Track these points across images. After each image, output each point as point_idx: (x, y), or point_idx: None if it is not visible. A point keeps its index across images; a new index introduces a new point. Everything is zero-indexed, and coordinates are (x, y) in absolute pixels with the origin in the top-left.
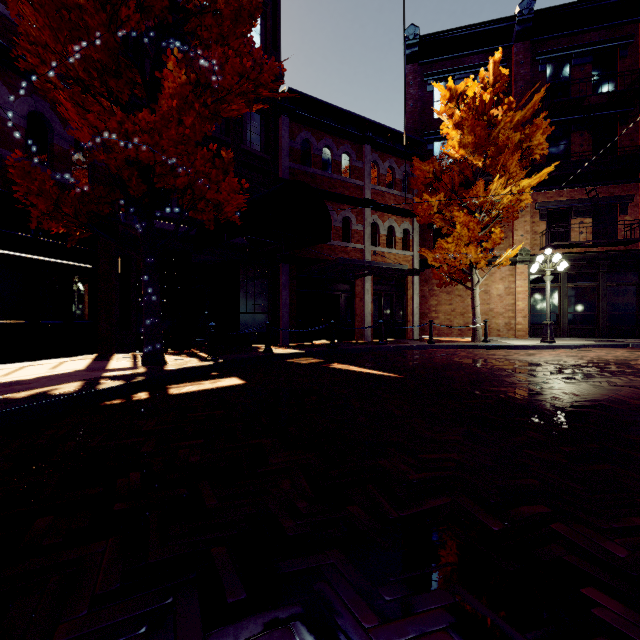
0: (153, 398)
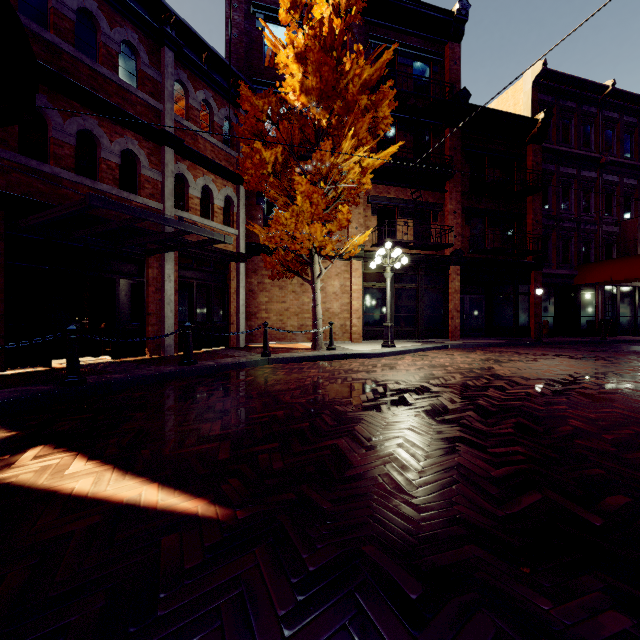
0: None
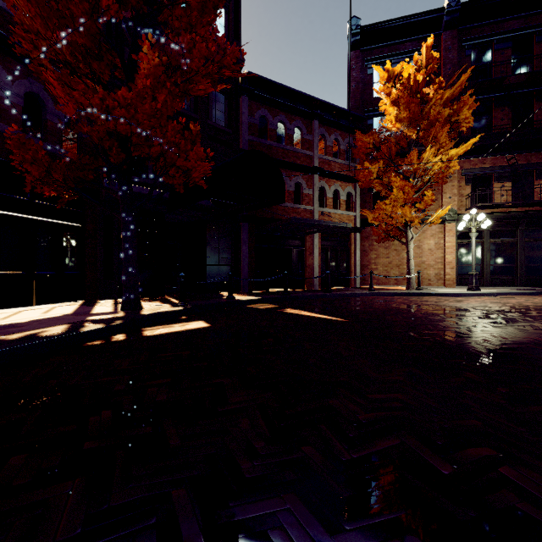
0: (129, 339)
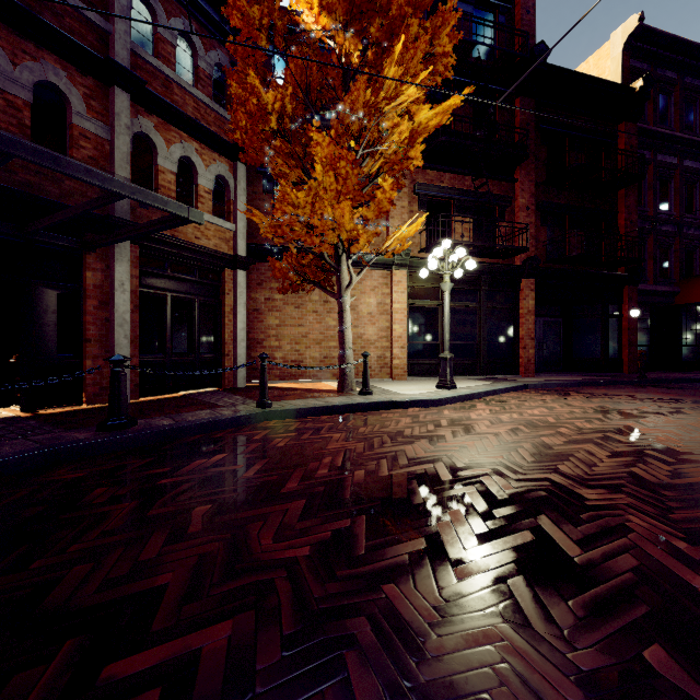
0: None
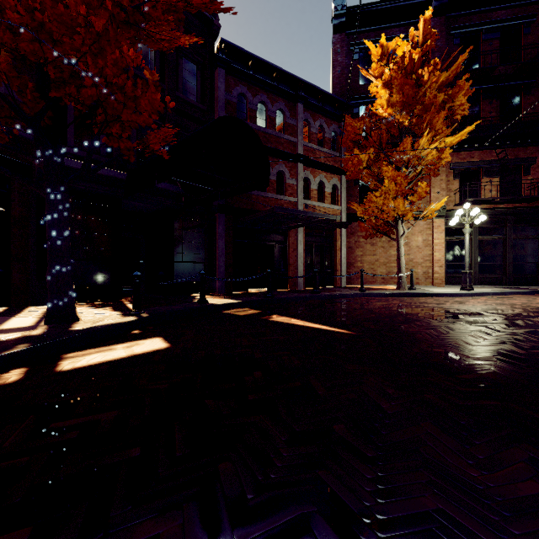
0: (24, 381)
